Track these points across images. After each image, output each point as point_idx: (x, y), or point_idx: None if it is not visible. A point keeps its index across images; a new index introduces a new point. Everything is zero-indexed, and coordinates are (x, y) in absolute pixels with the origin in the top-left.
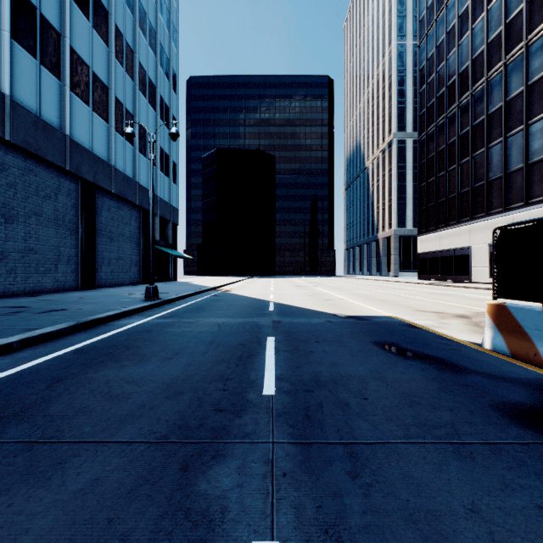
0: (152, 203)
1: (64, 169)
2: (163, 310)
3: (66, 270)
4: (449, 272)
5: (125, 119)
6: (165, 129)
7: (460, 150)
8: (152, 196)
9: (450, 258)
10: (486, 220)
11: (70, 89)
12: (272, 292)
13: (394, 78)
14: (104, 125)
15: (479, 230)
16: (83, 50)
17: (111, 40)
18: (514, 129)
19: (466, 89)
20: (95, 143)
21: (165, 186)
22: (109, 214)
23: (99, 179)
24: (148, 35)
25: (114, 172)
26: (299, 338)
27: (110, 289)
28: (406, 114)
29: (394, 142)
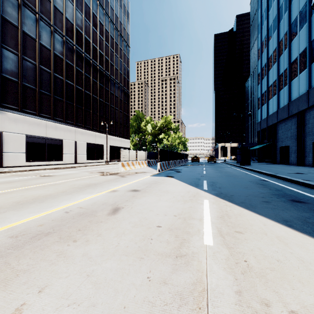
0: None
1: None
2: (282, 183)
3: None
4: None
5: None
6: None
7: None
8: None
9: None
10: None
11: None
12: None
13: None
14: None
15: None
16: None
17: None
18: None
19: None
20: None
21: None
22: None
23: None
24: None
25: None
26: (197, 173)
27: None
28: None
29: None
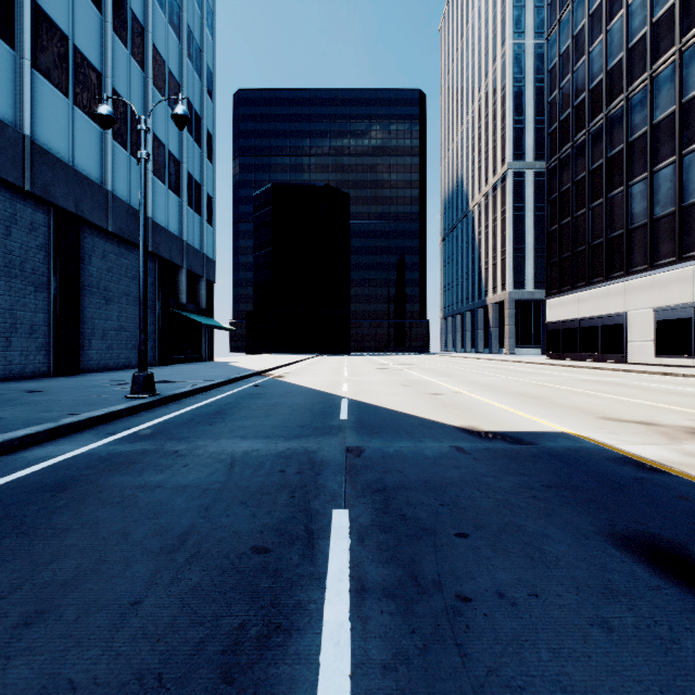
0: (143, 233)
1: (20, 188)
2: (148, 419)
3: (27, 346)
4: (592, 349)
5: (131, 124)
6: (196, 147)
7: (609, 178)
8: (143, 221)
9: (593, 329)
10: (650, 274)
11: (34, 66)
12: (346, 379)
13: (510, 89)
14: (95, 130)
15: (639, 289)
16: (57, 10)
17: (106, 4)
18: (694, 142)
19: (618, 91)
20: (78, 155)
21: (194, 227)
22: (105, 263)
23: (85, 209)
24: (167, 9)
25: (110, 201)
26: (412, 515)
27: (101, 375)
28: (525, 137)
29: (508, 174)
